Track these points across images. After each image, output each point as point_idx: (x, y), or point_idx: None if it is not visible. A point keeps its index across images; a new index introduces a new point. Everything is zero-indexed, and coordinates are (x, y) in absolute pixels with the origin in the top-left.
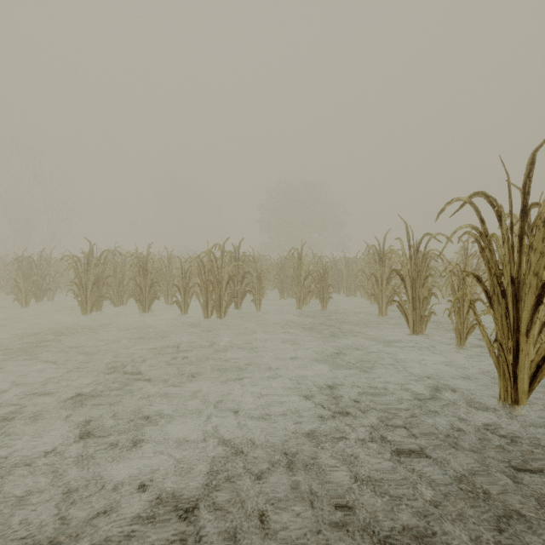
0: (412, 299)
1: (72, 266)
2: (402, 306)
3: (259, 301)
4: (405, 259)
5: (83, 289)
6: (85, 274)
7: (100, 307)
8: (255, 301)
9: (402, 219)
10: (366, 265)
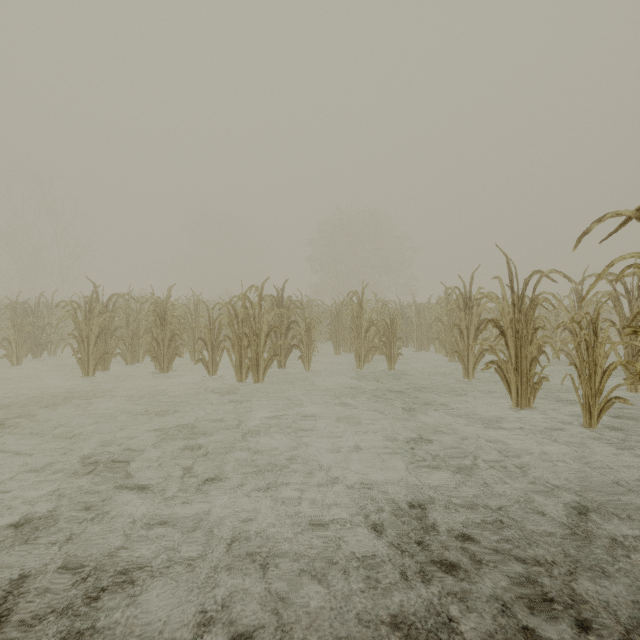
0: (516, 360)
1: (70, 315)
2: (502, 369)
3: (308, 358)
4: (507, 305)
5: (83, 343)
6: (87, 325)
7: (107, 366)
8: (302, 359)
9: (502, 251)
10: (444, 312)
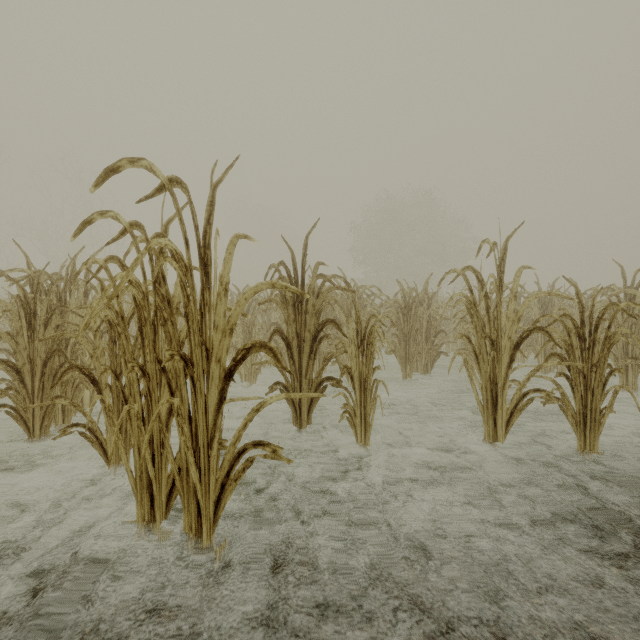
0: None
1: None
2: None
3: (364, 413)
4: None
5: None
6: None
7: None
8: (351, 417)
9: None
10: None
